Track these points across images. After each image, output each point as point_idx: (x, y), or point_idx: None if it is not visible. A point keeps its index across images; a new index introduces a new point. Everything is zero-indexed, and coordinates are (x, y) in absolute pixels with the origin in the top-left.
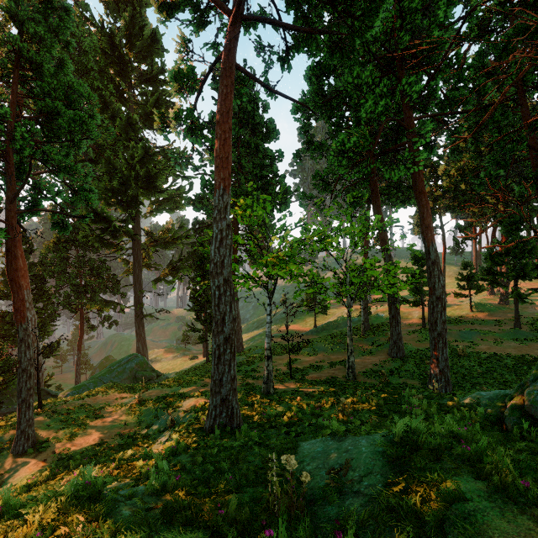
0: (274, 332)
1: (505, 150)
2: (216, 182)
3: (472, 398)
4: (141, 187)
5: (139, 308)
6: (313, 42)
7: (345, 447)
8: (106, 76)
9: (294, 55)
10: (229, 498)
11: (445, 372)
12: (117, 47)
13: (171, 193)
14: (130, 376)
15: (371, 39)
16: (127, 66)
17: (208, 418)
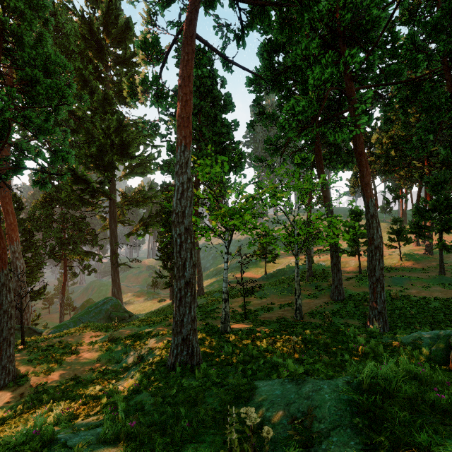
0: (230, 278)
1: (433, 118)
2: (178, 140)
3: (414, 337)
4: (116, 153)
5: (114, 257)
6: (265, 18)
7: (305, 392)
8: (86, 58)
9: (248, 33)
10: (184, 450)
11: (382, 313)
12: (95, 33)
13: (142, 160)
14: (106, 316)
15: (317, 16)
16: (104, 50)
17: (170, 356)
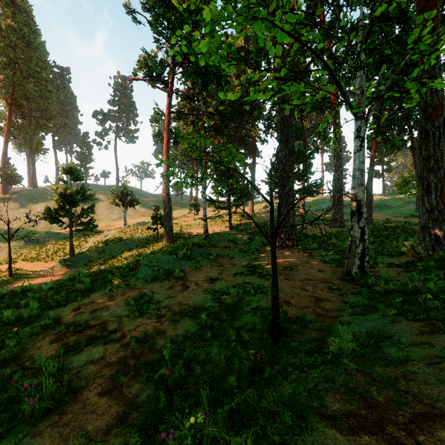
0: None
1: None
2: None
3: None
4: None
5: None
6: None
7: None
8: None
9: None
10: None
11: None
12: None
13: None
14: None
15: None
16: None
17: None
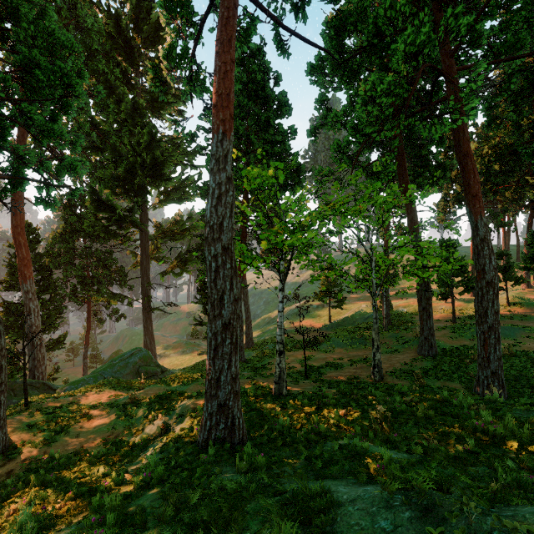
0: (286, 327)
1: None
2: (214, 125)
3: None
4: (148, 175)
5: (146, 301)
6: None
7: None
8: (112, 61)
9: (310, 0)
10: None
11: (498, 374)
12: (123, 31)
13: (179, 183)
14: (133, 371)
15: None
16: (134, 52)
17: (201, 429)
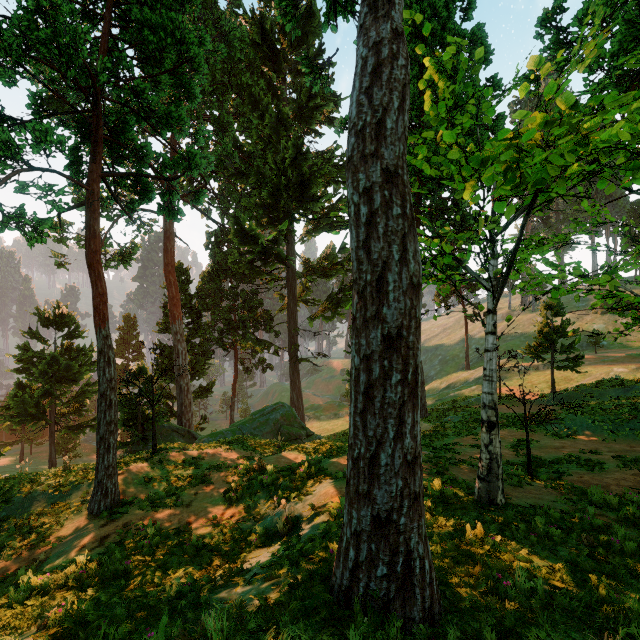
0: (476, 395)
1: None
2: None
3: None
4: (294, 198)
5: (293, 350)
6: None
7: None
8: (256, 72)
9: None
10: None
11: None
12: (268, 35)
13: (330, 207)
14: (274, 430)
15: None
16: (279, 57)
17: (337, 560)
